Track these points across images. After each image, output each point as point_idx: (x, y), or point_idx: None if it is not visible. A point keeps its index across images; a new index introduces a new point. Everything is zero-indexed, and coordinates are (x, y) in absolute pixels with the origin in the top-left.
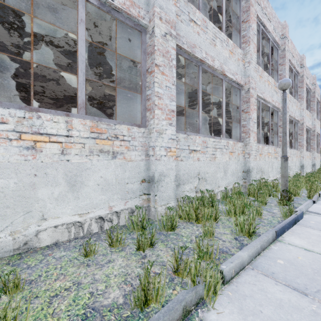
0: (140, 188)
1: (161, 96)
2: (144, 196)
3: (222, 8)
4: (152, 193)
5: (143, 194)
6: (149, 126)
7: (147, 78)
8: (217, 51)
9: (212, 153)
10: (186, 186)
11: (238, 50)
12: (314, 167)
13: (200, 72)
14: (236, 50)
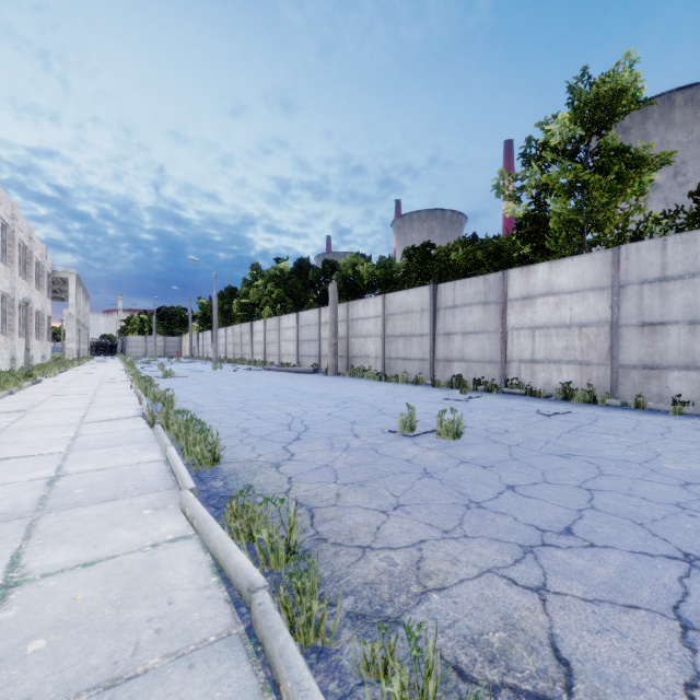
0: None
1: None
2: None
3: None
4: None
5: None
6: None
7: None
8: None
9: None
10: None
11: None
12: (45, 360)
13: None
14: None
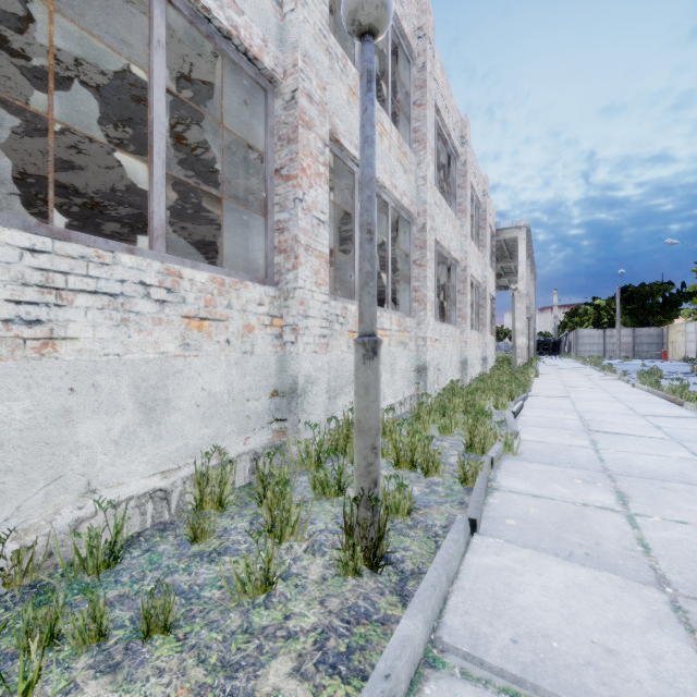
0: None
1: None
2: None
3: None
4: None
5: None
6: None
7: None
8: None
9: (13, 313)
10: None
11: None
12: (486, 364)
13: None
14: None
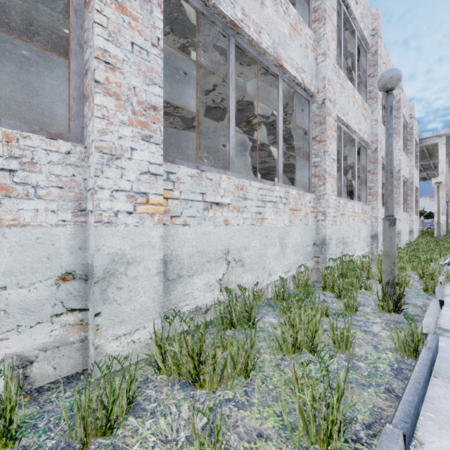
0: (56, 296)
1: (116, 64)
2: (69, 317)
3: None
4: (91, 308)
5: (65, 311)
6: (87, 139)
7: (85, 22)
8: (268, 18)
9: (256, 210)
10: (198, 279)
11: (307, 30)
12: (412, 235)
13: (232, 50)
14: (302, 28)
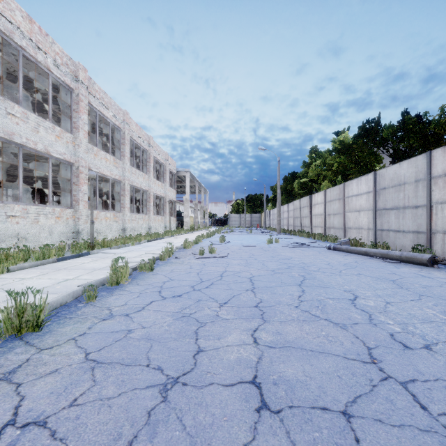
0: None
1: None
2: None
3: (49, 99)
4: None
5: None
6: None
7: None
8: (41, 137)
9: (35, 218)
10: (3, 244)
11: (68, 134)
12: (166, 229)
13: (21, 153)
14: (65, 135)
